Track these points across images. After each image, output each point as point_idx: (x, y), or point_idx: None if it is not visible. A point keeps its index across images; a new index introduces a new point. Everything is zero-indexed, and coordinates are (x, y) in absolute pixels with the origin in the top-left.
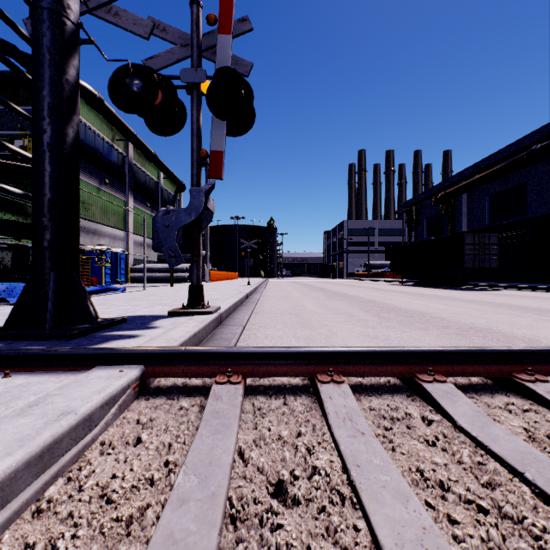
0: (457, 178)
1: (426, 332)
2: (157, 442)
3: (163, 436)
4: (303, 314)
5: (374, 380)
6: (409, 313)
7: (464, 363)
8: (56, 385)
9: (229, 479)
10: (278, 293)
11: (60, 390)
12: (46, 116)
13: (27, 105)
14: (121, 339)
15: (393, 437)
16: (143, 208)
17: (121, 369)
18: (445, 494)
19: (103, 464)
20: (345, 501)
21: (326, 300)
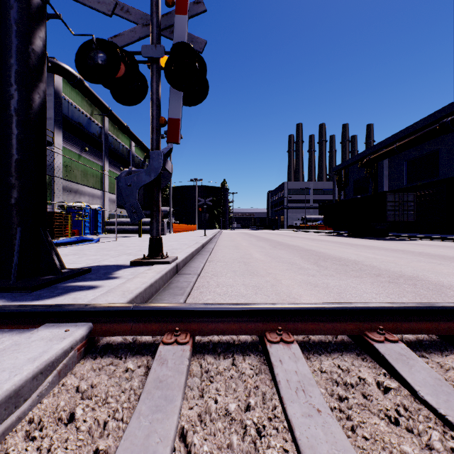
0: (380, 146)
1: (361, 280)
2: (91, 420)
3: (99, 411)
4: (251, 263)
5: (321, 335)
6: (343, 261)
7: (412, 320)
8: None
9: None
10: (230, 243)
11: None
12: (13, 82)
13: None
14: (81, 290)
15: (351, 413)
16: (117, 171)
17: (68, 327)
18: None
19: None
20: None
21: (270, 249)
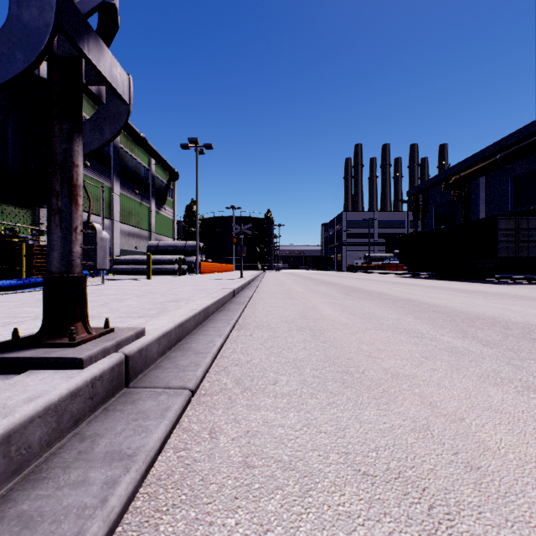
0: (474, 159)
1: None
2: None
3: None
4: (326, 332)
5: None
6: (514, 327)
7: None
8: None
9: None
10: (277, 288)
11: None
12: None
13: None
14: None
15: None
16: (132, 195)
17: None
18: None
19: None
20: None
21: (344, 298)
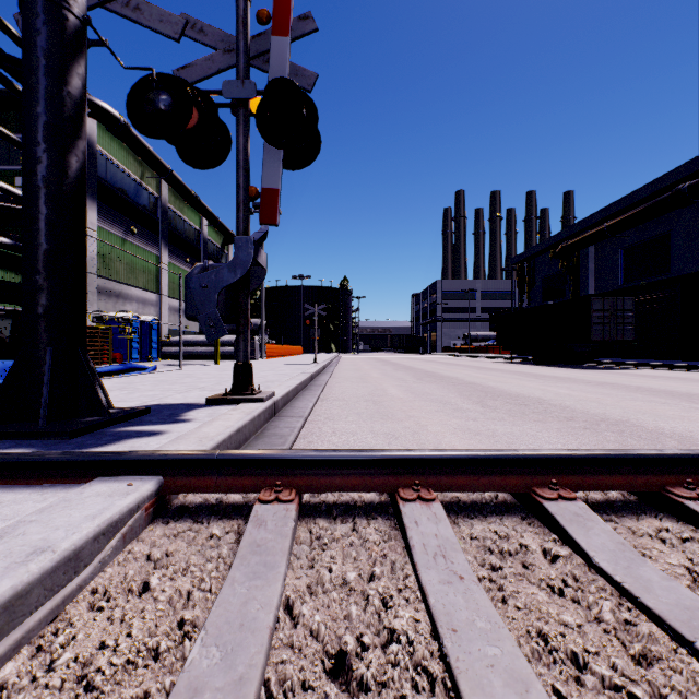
0: (582, 226)
1: (544, 425)
2: (171, 589)
3: (181, 580)
4: (384, 402)
5: (476, 495)
6: (521, 399)
7: (599, 473)
8: (37, 505)
9: (268, 651)
10: (353, 373)
11: (39, 514)
12: (41, 140)
13: None
14: (139, 436)
15: (503, 582)
16: (181, 264)
17: (130, 481)
18: (581, 676)
19: (90, 625)
20: (434, 688)
21: (413, 382)
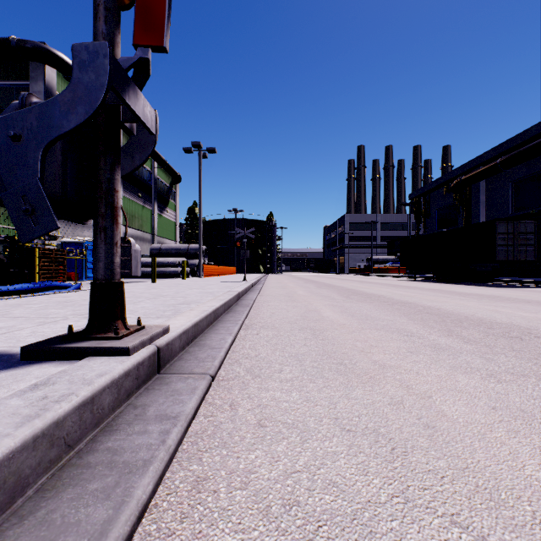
0: (475, 163)
1: None
2: None
3: None
4: (326, 331)
5: None
6: (497, 327)
7: None
8: None
9: None
10: (280, 291)
11: None
12: None
13: None
14: None
15: None
16: (135, 198)
17: None
18: None
19: None
20: None
21: (344, 301)
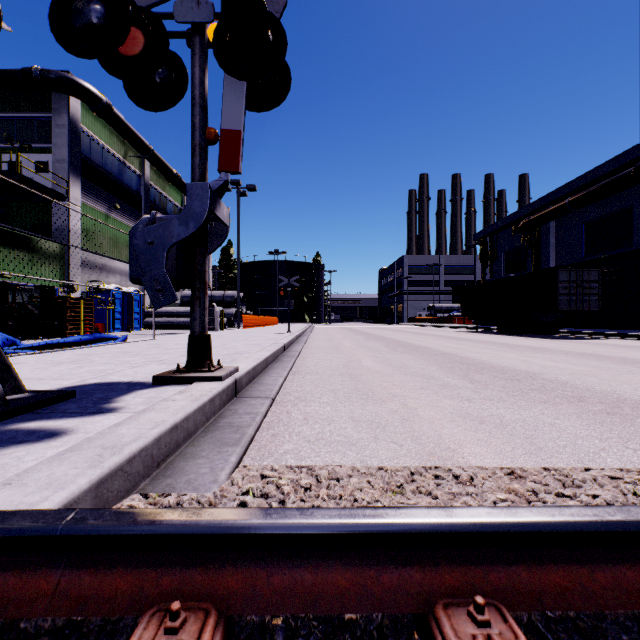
0: (544, 202)
1: (556, 408)
2: None
3: None
4: (361, 376)
5: None
6: (509, 373)
7: None
8: None
9: None
10: (326, 343)
11: None
12: None
13: (17, 111)
14: (22, 442)
15: None
16: None
17: None
18: None
19: None
20: None
21: (388, 353)
